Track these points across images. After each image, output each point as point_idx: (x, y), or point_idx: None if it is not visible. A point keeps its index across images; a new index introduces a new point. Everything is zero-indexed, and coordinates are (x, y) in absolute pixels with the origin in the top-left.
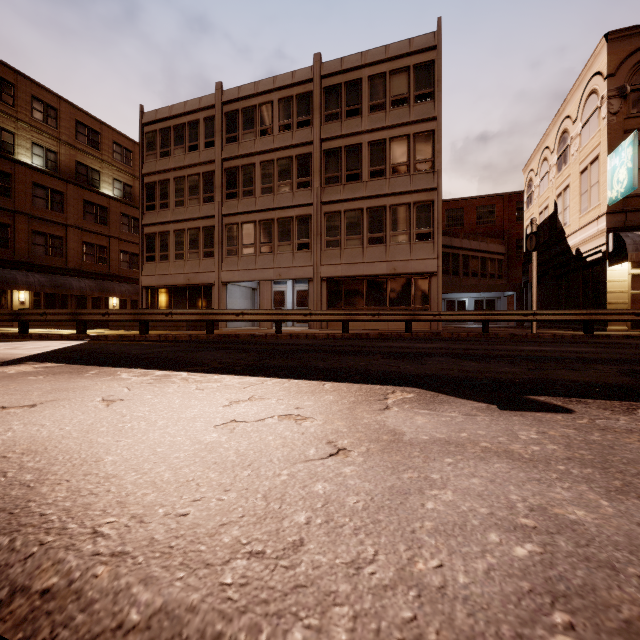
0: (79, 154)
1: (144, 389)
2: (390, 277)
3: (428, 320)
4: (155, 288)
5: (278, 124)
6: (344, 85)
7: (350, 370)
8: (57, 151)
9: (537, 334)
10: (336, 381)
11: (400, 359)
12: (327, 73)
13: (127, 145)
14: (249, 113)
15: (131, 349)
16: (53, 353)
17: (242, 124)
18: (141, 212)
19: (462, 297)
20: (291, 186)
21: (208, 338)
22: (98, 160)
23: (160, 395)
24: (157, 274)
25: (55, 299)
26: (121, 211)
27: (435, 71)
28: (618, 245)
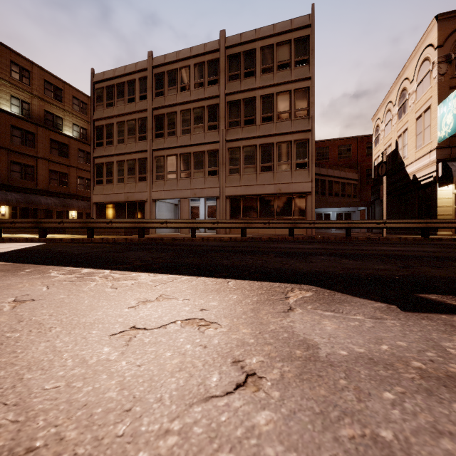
0: (47, 105)
1: (62, 288)
2: (276, 195)
3: (305, 227)
4: (103, 204)
5: (194, 82)
6: (242, 53)
7: (250, 268)
8: (30, 102)
9: (387, 237)
10: (239, 278)
11: (290, 257)
12: (230, 45)
13: (83, 99)
14: (172, 74)
15: (75, 249)
16: (9, 253)
17: (167, 82)
18: (92, 147)
19: (327, 211)
20: (203, 128)
21: (139, 241)
22: (61, 110)
23: (73, 294)
24: (104, 193)
25: (28, 212)
26: (78, 147)
27: (310, 43)
28: (446, 171)
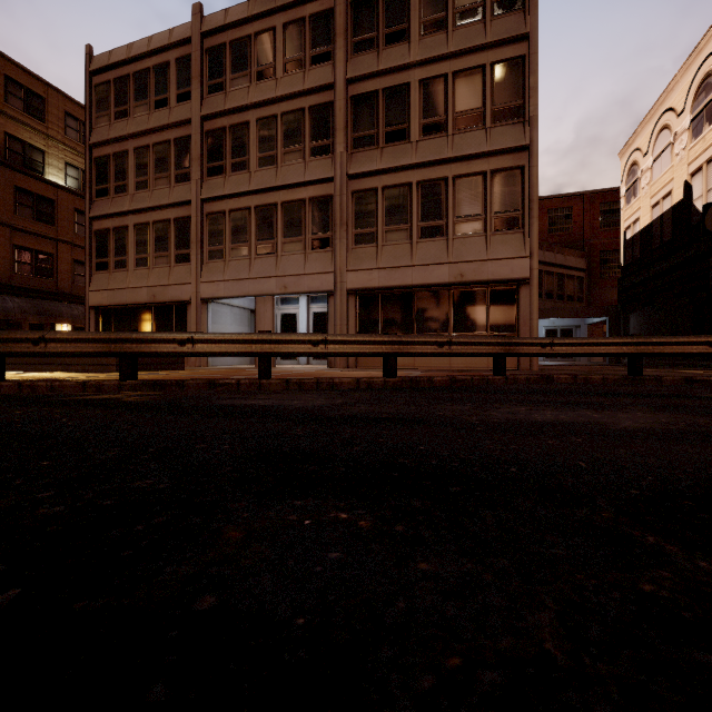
0: (10, 123)
1: None
2: (454, 288)
3: (533, 354)
4: (108, 309)
5: (283, 61)
6: None
7: None
8: None
9: None
10: None
11: None
12: None
13: None
14: (240, 47)
15: None
16: None
17: (230, 64)
18: (88, 199)
19: None
20: (302, 153)
21: (121, 388)
22: (41, 135)
23: None
24: (110, 288)
25: None
26: (75, 207)
27: None
28: None
